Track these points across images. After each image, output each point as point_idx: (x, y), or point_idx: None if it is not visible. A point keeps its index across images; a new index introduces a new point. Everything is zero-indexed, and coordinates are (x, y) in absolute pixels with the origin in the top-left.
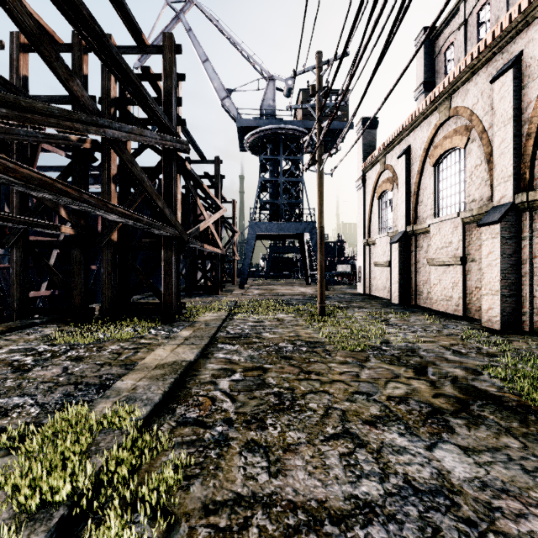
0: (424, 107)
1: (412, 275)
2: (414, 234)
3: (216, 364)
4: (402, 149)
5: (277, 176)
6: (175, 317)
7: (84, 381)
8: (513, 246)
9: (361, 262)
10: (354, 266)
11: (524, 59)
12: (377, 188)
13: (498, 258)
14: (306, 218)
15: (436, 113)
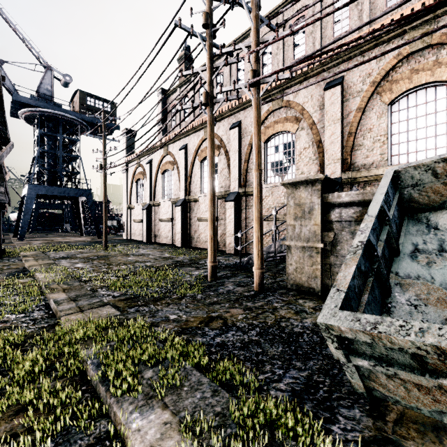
0: (158, 145)
1: (153, 226)
2: (154, 206)
3: (66, 263)
4: (148, 159)
5: (57, 150)
6: (1, 255)
7: (5, 272)
8: (185, 215)
9: (125, 219)
10: (119, 221)
11: (188, 147)
12: (135, 175)
13: (180, 219)
14: (82, 184)
15: (163, 150)
